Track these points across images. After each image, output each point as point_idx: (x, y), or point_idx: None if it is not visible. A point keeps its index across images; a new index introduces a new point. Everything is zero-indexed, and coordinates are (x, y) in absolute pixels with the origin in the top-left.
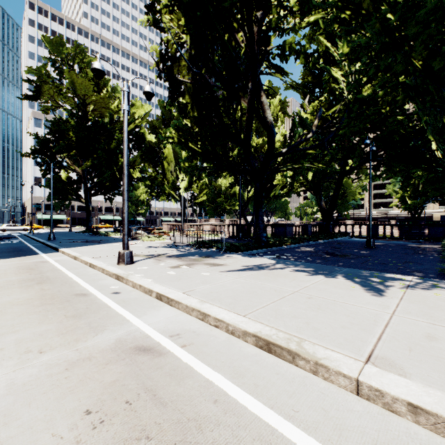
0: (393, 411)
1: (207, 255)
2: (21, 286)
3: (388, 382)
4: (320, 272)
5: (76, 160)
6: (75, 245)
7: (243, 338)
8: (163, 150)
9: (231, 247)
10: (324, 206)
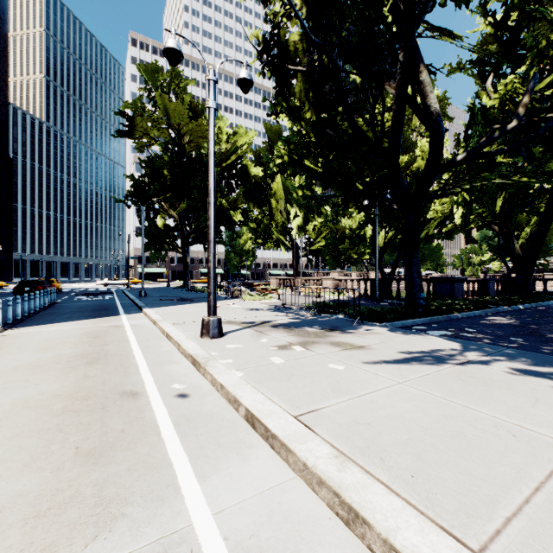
0: None
1: (333, 326)
2: (65, 366)
3: None
4: None
5: (173, 204)
6: (163, 303)
7: None
8: (270, 185)
9: (368, 314)
10: (518, 249)
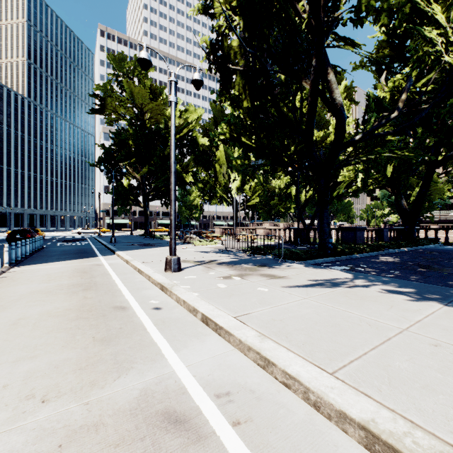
0: None
1: (263, 263)
2: (67, 291)
3: None
4: (429, 297)
5: (136, 168)
6: (131, 248)
7: (338, 423)
8: (215, 153)
9: (290, 255)
10: (405, 206)
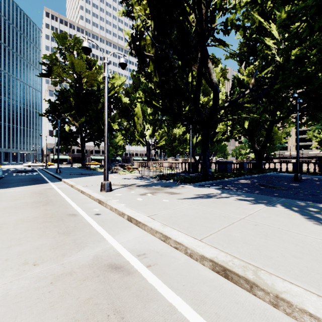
0: None
1: (166, 185)
2: (32, 206)
3: None
4: (260, 202)
5: (75, 118)
6: (73, 176)
7: (201, 261)
8: (134, 109)
9: (184, 180)
10: (257, 148)
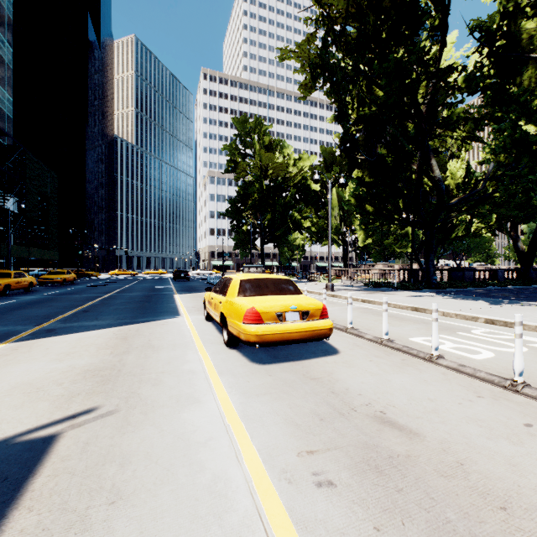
0: (451, 317)
1: (382, 290)
2: None
3: (453, 311)
4: (468, 299)
5: (253, 214)
6: None
7: (406, 309)
8: (325, 195)
9: (401, 287)
10: (522, 248)
